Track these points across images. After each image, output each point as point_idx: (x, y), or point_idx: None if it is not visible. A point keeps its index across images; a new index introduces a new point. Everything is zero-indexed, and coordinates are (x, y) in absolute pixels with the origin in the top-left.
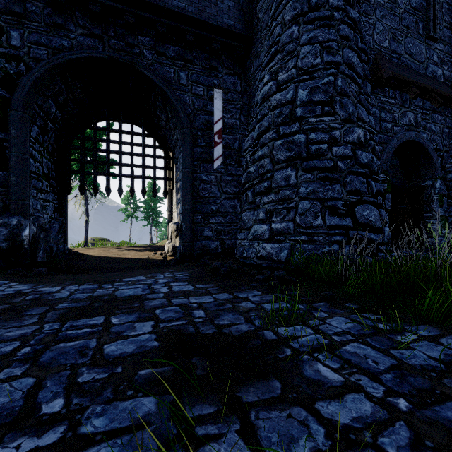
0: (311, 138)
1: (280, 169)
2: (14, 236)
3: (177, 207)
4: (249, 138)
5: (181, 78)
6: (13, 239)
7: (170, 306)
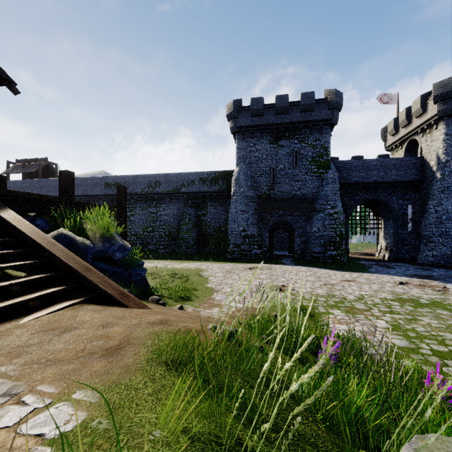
0: (446, 230)
1: (436, 237)
2: (347, 251)
3: (385, 239)
4: (423, 222)
5: (393, 199)
6: (347, 252)
7: (412, 266)
